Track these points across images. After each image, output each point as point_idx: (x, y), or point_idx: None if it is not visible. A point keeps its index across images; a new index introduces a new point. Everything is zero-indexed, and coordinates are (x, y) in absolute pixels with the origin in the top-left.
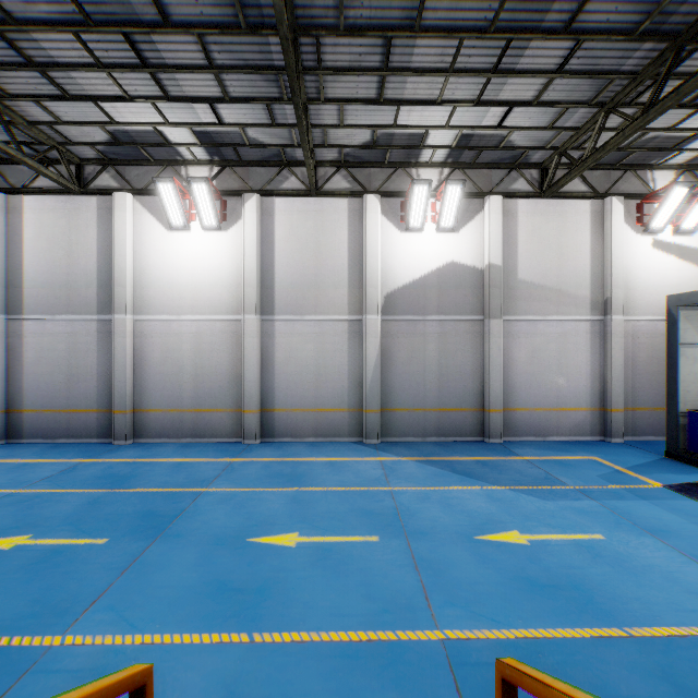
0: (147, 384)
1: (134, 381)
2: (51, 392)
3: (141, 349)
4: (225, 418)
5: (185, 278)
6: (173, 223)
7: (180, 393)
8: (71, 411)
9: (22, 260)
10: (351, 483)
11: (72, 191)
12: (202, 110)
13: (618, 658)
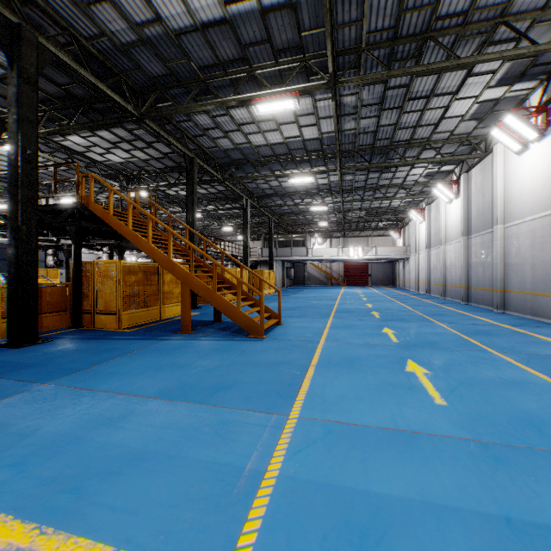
0: (509, 272)
1: (504, 270)
2: (478, 277)
3: (506, 248)
4: (548, 302)
5: (526, 188)
6: (514, 150)
7: (523, 279)
8: (483, 289)
9: (471, 205)
10: (489, 343)
11: (479, 158)
12: (476, 79)
13: (300, 359)
